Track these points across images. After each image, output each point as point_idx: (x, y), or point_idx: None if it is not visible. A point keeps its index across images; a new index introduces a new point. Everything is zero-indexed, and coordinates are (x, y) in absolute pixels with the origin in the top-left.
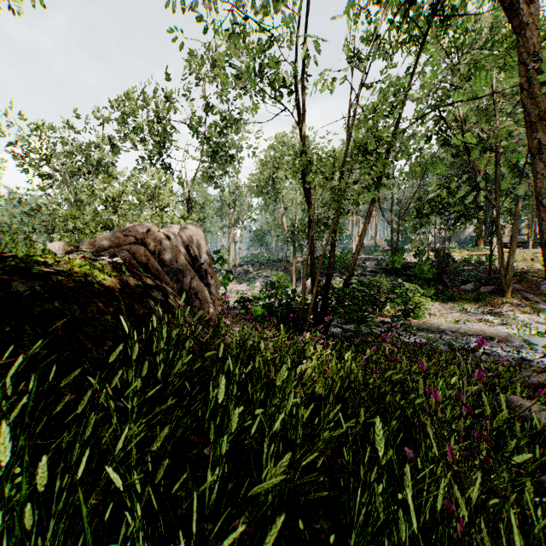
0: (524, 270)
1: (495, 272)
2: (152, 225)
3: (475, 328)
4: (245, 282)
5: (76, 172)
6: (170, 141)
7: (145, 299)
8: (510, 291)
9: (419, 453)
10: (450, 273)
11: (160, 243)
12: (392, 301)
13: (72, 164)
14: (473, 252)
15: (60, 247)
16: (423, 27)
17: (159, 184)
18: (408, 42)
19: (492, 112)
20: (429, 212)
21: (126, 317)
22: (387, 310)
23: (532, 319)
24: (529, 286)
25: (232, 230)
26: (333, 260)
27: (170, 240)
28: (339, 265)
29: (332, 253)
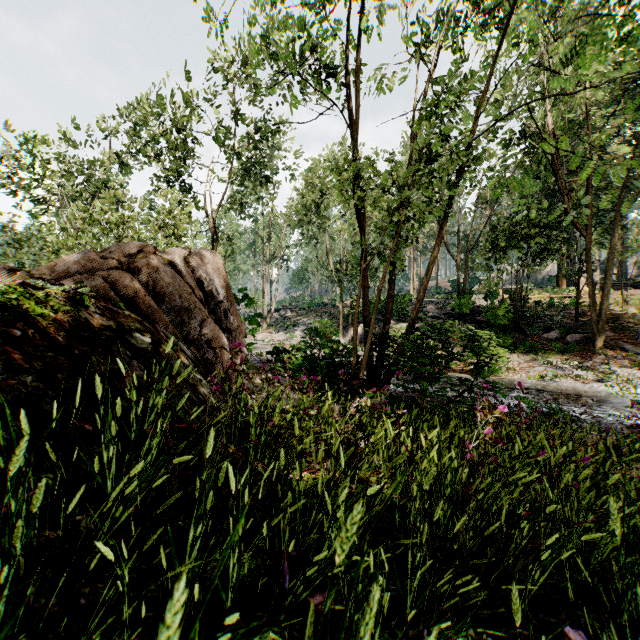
0: (617, 315)
1: (582, 318)
2: (144, 245)
3: (565, 385)
4: (282, 330)
5: (76, 197)
6: (190, 158)
7: (115, 347)
8: (603, 340)
9: (583, 628)
10: (530, 319)
11: (156, 270)
12: (473, 352)
13: (71, 186)
14: (555, 293)
15: (5, 273)
16: (506, 5)
17: (174, 207)
18: (485, 27)
19: (580, 124)
20: (504, 244)
21: (67, 378)
22: (455, 364)
23: (633, 374)
24: (625, 334)
25: (267, 268)
26: (392, 301)
27: (172, 266)
28: (395, 310)
29: (390, 292)
